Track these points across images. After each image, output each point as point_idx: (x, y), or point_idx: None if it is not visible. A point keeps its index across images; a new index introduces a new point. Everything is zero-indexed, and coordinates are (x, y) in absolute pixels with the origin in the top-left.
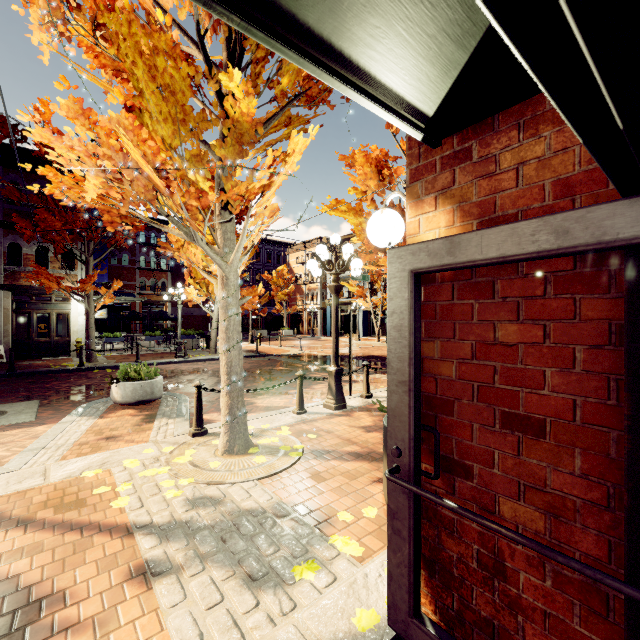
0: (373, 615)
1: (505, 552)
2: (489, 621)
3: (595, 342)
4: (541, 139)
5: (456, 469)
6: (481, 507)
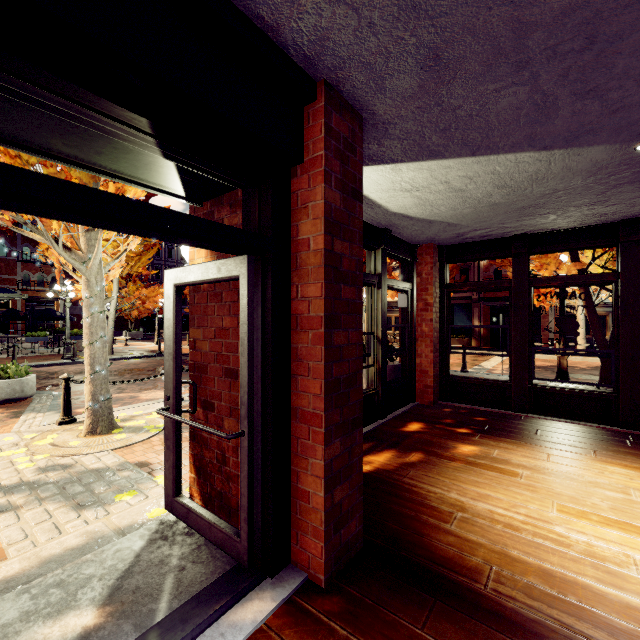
0: (163, 510)
1: (226, 449)
2: (221, 492)
3: None
4: (237, 215)
5: (209, 406)
6: (218, 426)
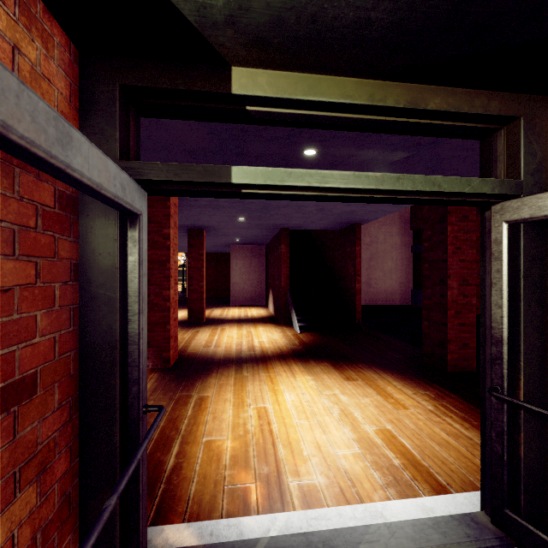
0: None
1: None
2: None
3: (65, 279)
4: (34, 44)
5: None
6: None
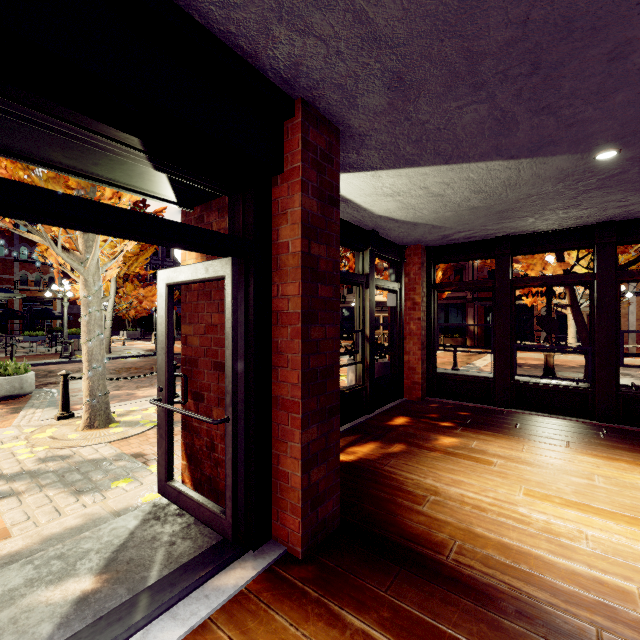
0: (157, 495)
1: (215, 436)
2: (210, 477)
3: None
4: (225, 219)
5: (199, 398)
6: (207, 416)
